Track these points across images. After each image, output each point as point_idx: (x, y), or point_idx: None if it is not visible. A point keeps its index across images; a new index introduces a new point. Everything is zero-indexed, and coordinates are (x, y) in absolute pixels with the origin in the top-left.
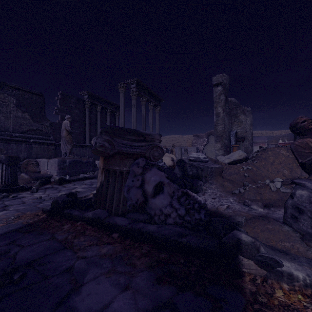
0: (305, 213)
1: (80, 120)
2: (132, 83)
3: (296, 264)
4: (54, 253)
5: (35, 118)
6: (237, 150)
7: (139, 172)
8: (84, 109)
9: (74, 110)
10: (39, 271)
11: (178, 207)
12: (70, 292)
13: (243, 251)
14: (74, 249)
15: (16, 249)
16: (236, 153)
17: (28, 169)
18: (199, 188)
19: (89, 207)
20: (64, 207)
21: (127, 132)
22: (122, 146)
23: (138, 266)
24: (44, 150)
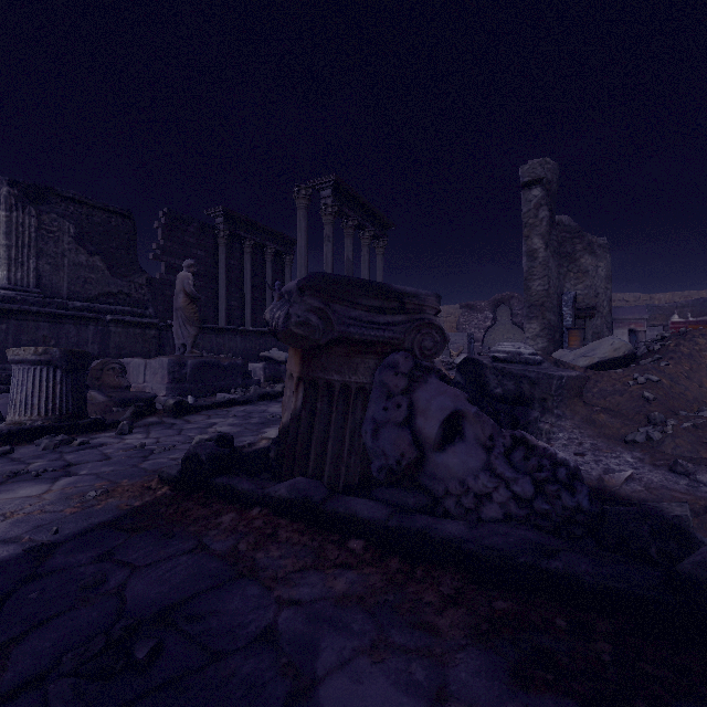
0: None
1: (208, 272)
2: (324, 186)
3: None
4: (216, 589)
5: (116, 267)
6: (579, 338)
7: (400, 388)
8: (216, 248)
9: (195, 250)
10: (191, 637)
11: (511, 476)
12: (291, 704)
13: None
14: (263, 580)
15: (119, 574)
16: (605, 343)
17: (103, 381)
18: (532, 428)
19: (261, 470)
20: (213, 470)
21: (363, 290)
22: (350, 324)
23: (445, 632)
24: (134, 339)
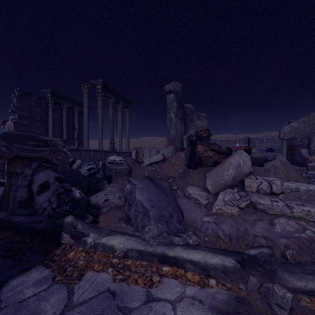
0: (127, 201)
1: (42, 119)
2: (98, 84)
3: (97, 235)
4: None
5: None
6: None
7: (29, 174)
8: (47, 108)
9: (35, 109)
10: None
11: (53, 201)
12: None
13: (65, 228)
14: None
15: None
16: (156, 156)
17: None
18: (102, 186)
19: (0, 207)
20: None
21: (27, 139)
22: (21, 151)
23: None
24: None
